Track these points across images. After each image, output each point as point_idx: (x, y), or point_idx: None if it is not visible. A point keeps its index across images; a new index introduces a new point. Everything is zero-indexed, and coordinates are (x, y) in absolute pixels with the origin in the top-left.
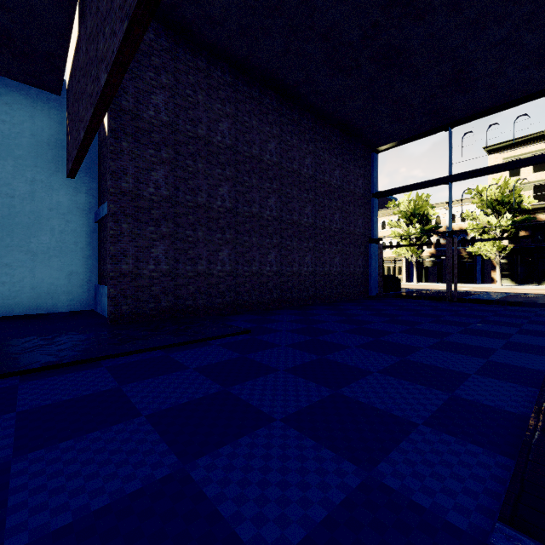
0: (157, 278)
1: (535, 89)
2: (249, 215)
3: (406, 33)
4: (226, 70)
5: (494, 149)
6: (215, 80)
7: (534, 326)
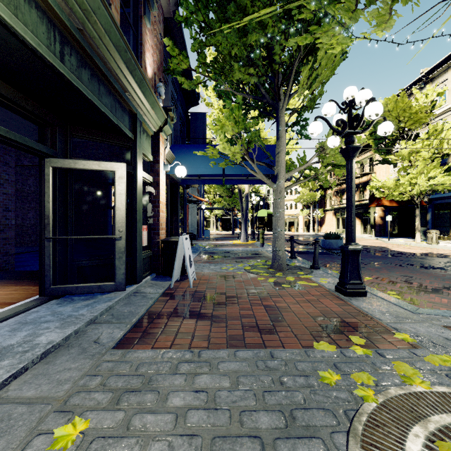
0: None
1: None
2: None
3: None
4: None
5: None
6: None
7: None
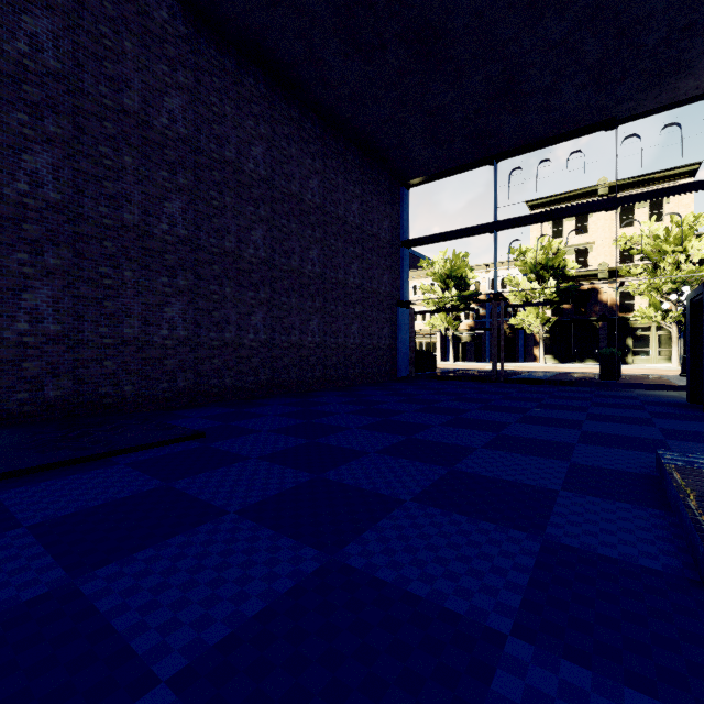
0: (34, 346)
1: (590, 120)
2: (220, 251)
3: (447, 4)
4: (177, 13)
5: (537, 204)
6: (156, 23)
7: (601, 409)
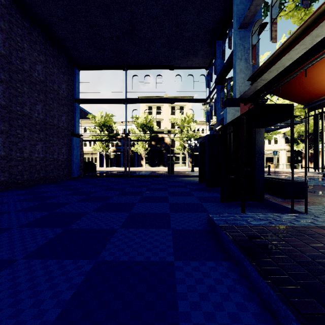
0: None
1: (165, 63)
2: None
3: None
4: None
5: None
6: None
7: (172, 189)
